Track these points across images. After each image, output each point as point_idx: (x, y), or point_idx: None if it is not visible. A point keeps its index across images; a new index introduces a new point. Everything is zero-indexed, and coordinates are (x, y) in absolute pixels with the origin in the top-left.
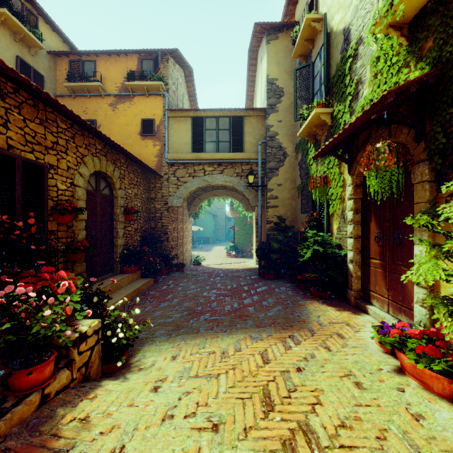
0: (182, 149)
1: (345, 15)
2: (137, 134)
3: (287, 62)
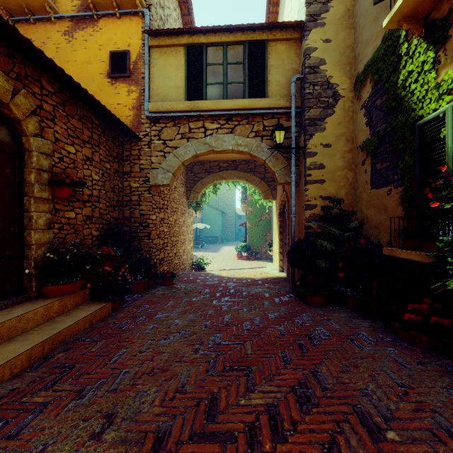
0: (171, 96)
1: None
2: (104, 76)
3: None
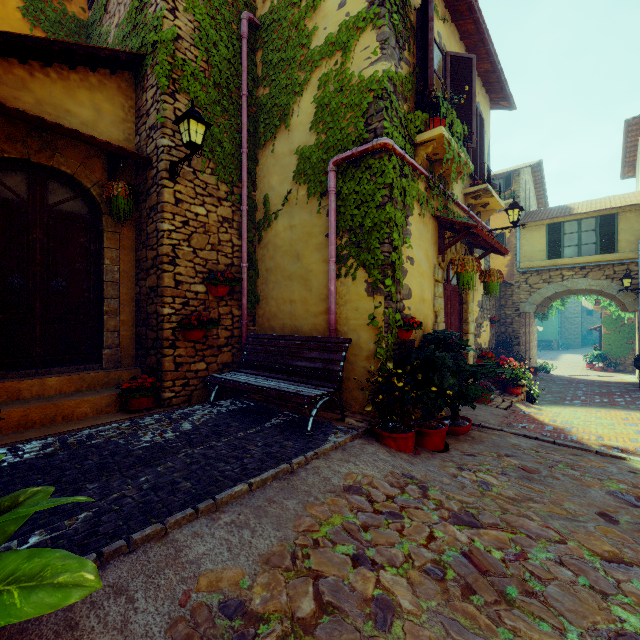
0: (536, 257)
1: None
2: None
3: None
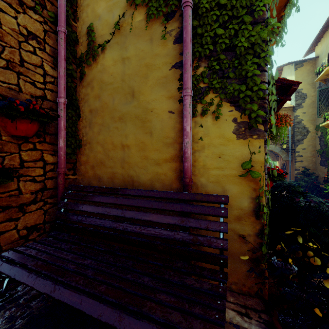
0: None
1: None
2: None
3: (309, 78)
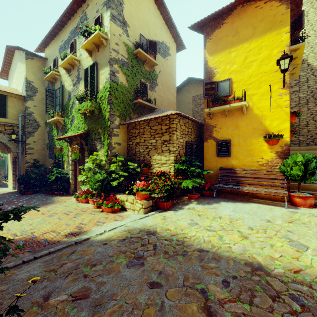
0: None
1: (69, 87)
2: None
3: (40, 75)
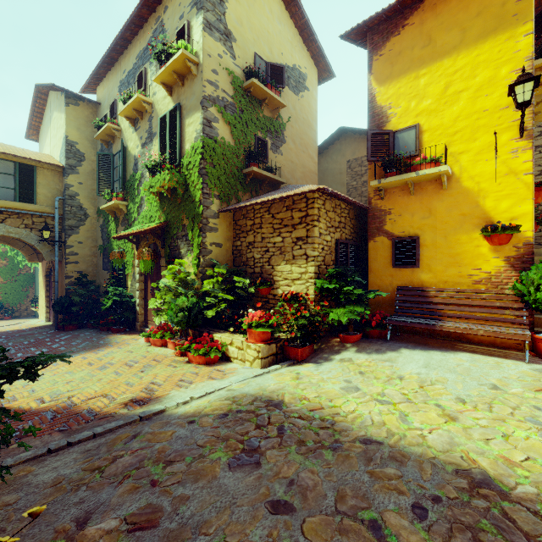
0: None
1: (135, 149)
2: None
3: (88, 131)
